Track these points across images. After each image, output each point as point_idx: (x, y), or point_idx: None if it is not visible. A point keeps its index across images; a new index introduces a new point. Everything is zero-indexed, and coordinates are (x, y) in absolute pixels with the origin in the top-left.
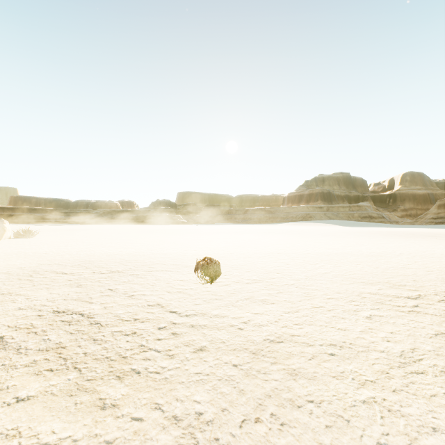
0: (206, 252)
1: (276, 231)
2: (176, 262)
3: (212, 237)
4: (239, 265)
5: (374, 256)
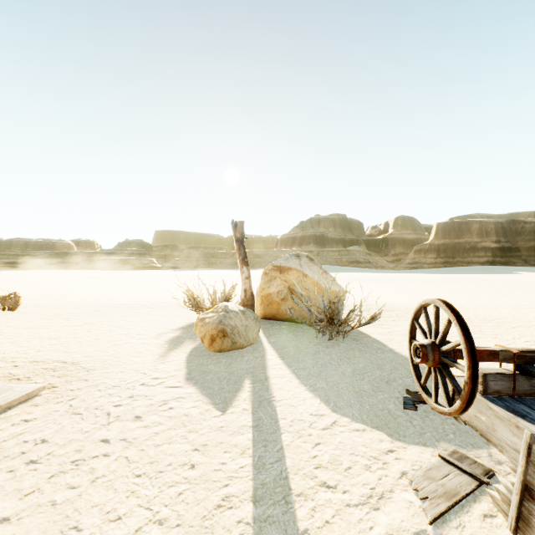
0: (89, 291)
1: (232, 276)
2: (42, 296)
3: (138, 282)
4: (85, 297)
5: (210, 291)
